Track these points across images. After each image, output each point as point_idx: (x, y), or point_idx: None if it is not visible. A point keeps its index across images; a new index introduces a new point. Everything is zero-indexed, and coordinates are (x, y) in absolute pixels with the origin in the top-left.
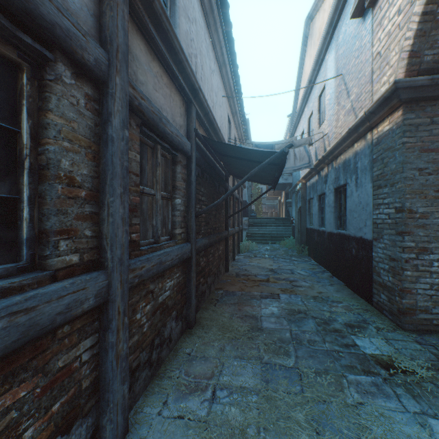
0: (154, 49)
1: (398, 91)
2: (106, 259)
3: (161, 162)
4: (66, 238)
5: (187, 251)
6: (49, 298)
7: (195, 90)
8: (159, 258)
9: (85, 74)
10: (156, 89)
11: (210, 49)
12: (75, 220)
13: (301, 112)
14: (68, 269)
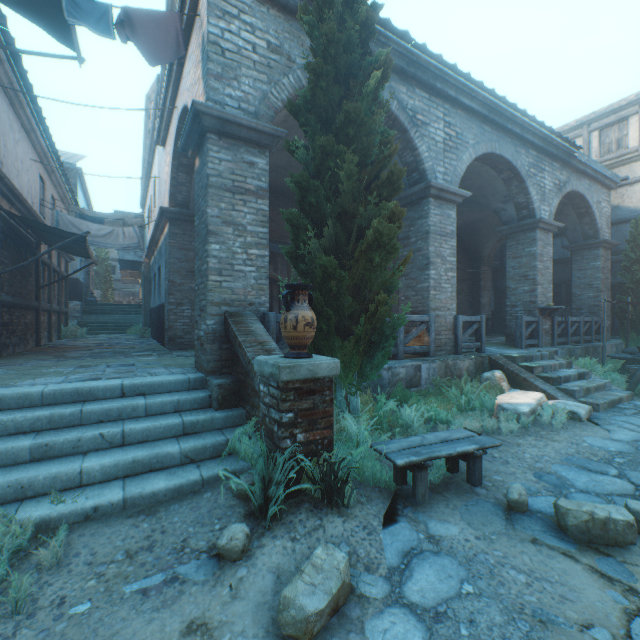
0: None
1: (165, 213)
2: None
3: None
4: None
5: None
6: None
7: (2, 177)
8: None
9: None
10: None
11: (15, 123)
12: None
13: (148, 186)
14: None
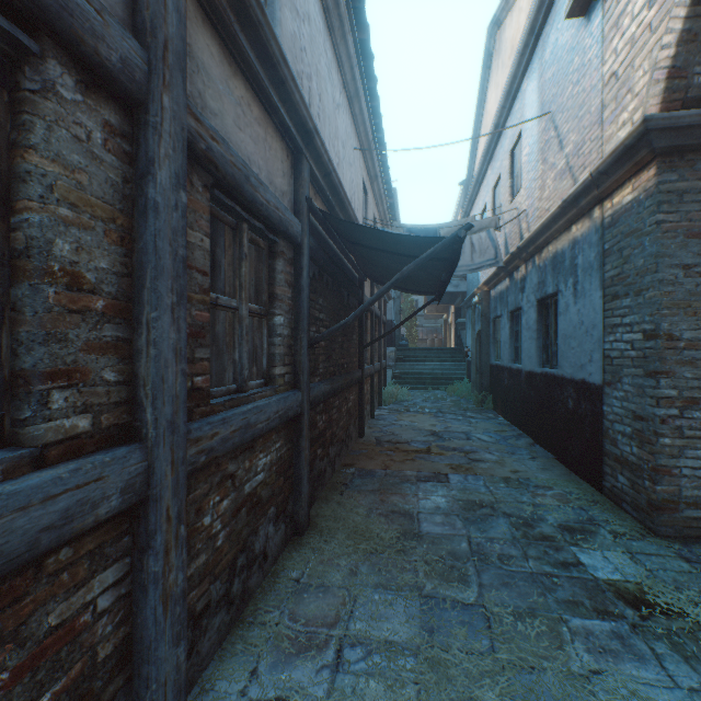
0: (236, 56)
1: (649, 135)
2: (144, 423)
3: (249, 254)
4: (65, 386)
5: (295, 404)
6: (25, 502)
7: (308, 132)
8: (245, 417)
9: (103, 86)
10: (239, 126)
11: (333, 69)
12: (84, 353)
13: (481, 177)
14: (68, 443)
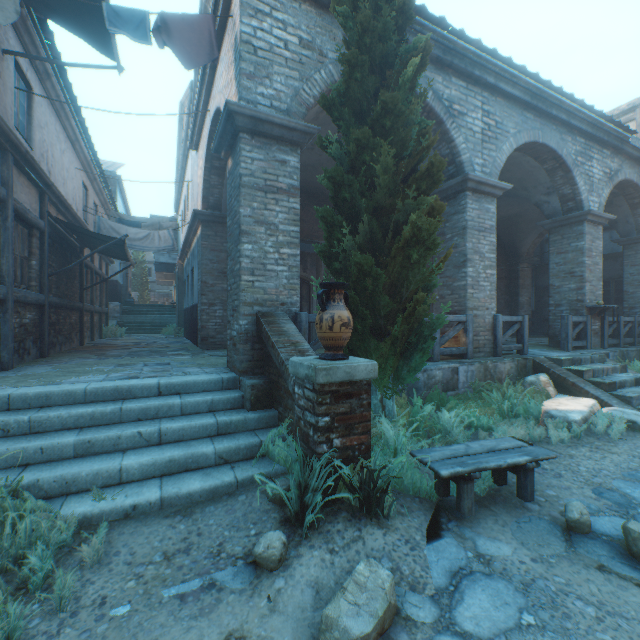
0: (22, 170)
1: (198, 215)
2: (6, 281)
3: (22, 235)
4: None
5: (42, 299)
6: None
7: (50, 185)
8: (26, 293)
9: None
10: (22, 192)
11: (61, 134)
12: None
13: (181, 191)
14: None
